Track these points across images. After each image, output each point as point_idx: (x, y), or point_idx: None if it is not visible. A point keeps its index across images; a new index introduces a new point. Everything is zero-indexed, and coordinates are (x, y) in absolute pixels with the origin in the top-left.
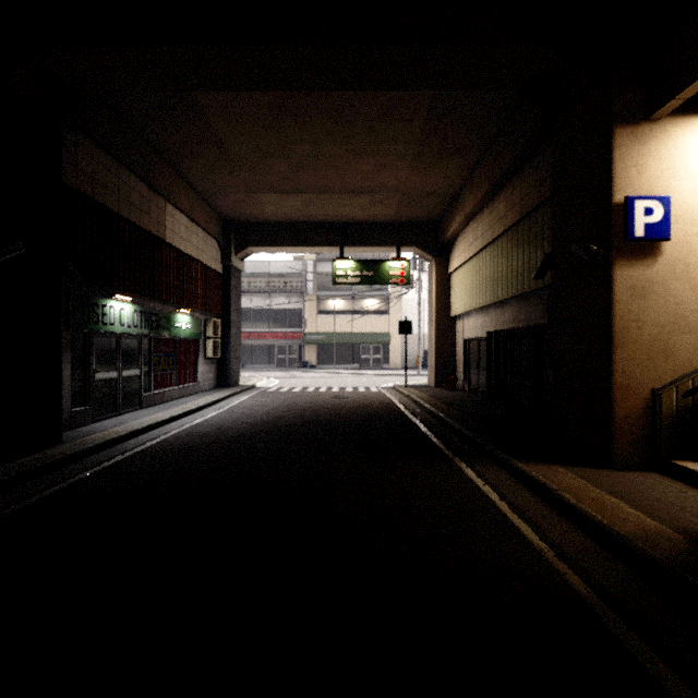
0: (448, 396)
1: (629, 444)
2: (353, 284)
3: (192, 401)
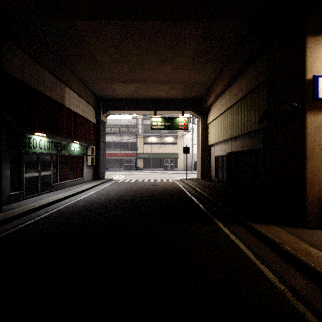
0: (208, 184)
1: (315, 214)
2: (161, 129)
3: (79, 187)
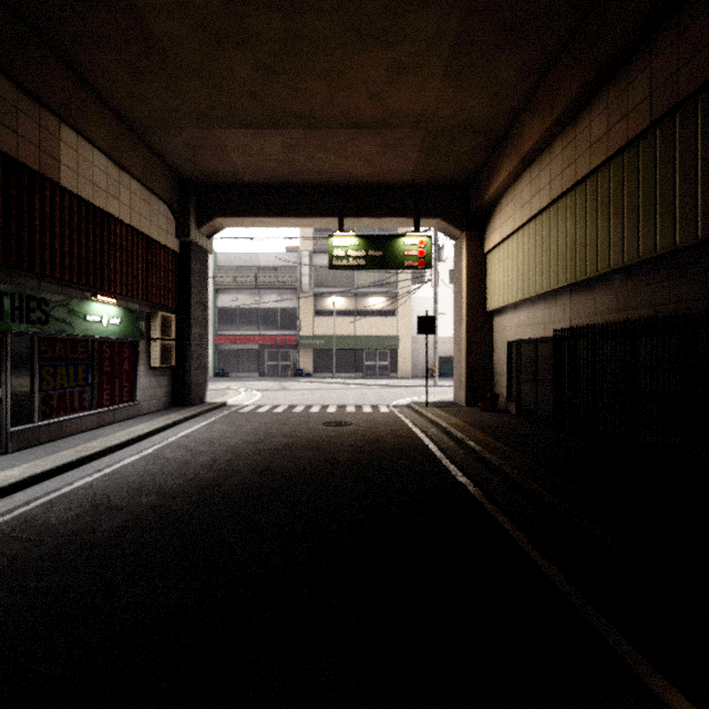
0: (493, 422)
1: None
2: (356, 267)
3: (109, 435)
